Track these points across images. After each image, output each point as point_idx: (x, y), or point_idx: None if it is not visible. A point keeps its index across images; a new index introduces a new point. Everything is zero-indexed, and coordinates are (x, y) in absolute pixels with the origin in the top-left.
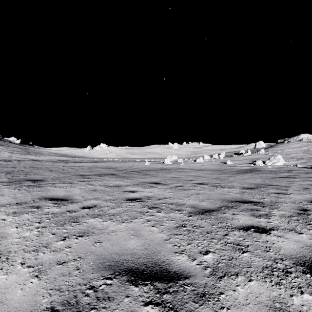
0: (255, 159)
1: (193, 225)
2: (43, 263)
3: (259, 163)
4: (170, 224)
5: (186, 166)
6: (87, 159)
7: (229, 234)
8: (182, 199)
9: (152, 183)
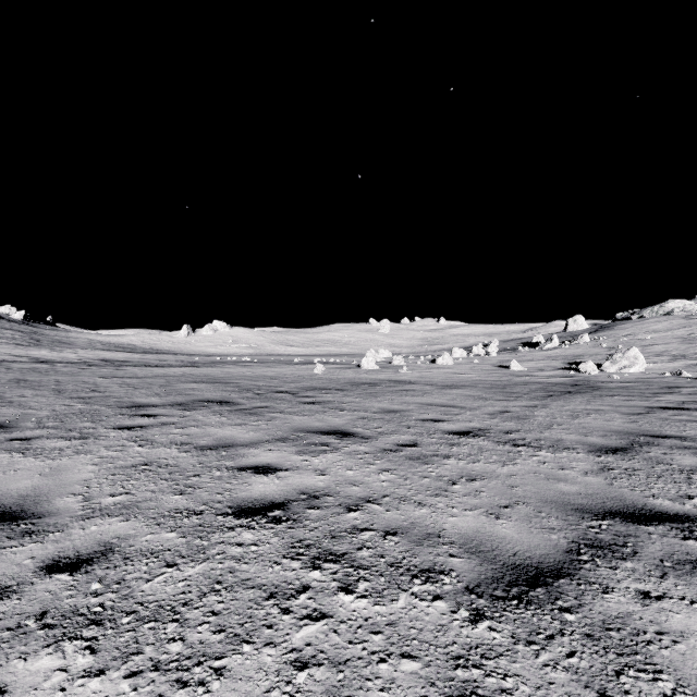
0: (574, 358)
1: None
2: None
3: (588, 367)
4: None
5: (416, 376)
6: (176, 357)
7: None
8: (425, 506)
9: (329, 431)
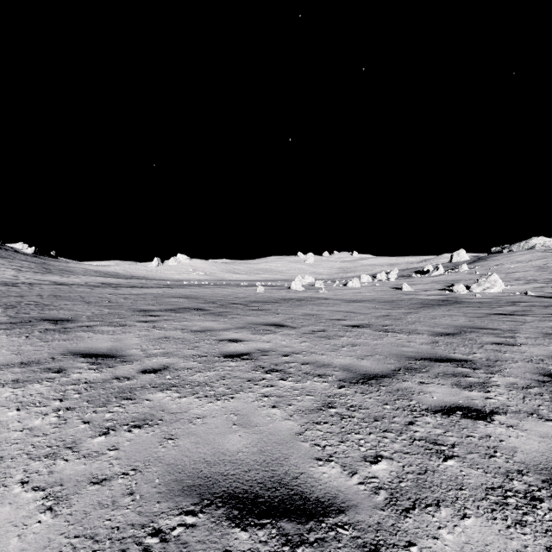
0: (452, 282)
1: (348, 404)
2: (63, 482)
3: (460, 288)
4: (306, 404)
5: (331, 294)
6: (152, 281)
7: (416, 422)
8: (325, 355)
9: (270, 324)
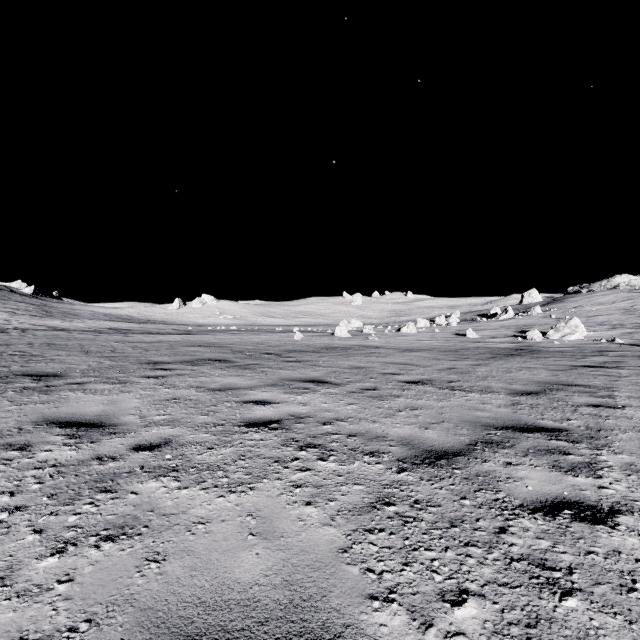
0: (524, 327)
1: (411, 499)
2: None
3: (534, 334)
4: (353, 498)
5: (382, 342)
6: (171, 326)
7: (510, 529)
8: (377, 423)
9: (309, 380)
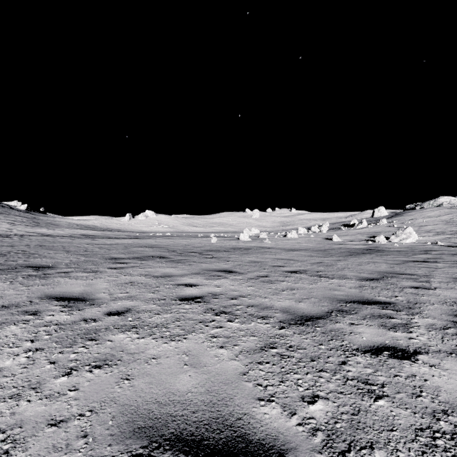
0: (374, 234)
1: (287, 345)
2: (23, 424)
3: (381, 239)
4: (250, 344)
5: (273, 244)
6: (124, 233)
7: (348, 362)
8: (267, 298)
9: (221, 270)
